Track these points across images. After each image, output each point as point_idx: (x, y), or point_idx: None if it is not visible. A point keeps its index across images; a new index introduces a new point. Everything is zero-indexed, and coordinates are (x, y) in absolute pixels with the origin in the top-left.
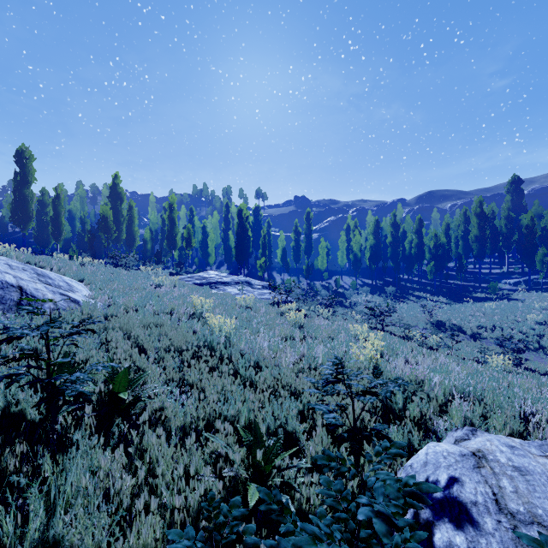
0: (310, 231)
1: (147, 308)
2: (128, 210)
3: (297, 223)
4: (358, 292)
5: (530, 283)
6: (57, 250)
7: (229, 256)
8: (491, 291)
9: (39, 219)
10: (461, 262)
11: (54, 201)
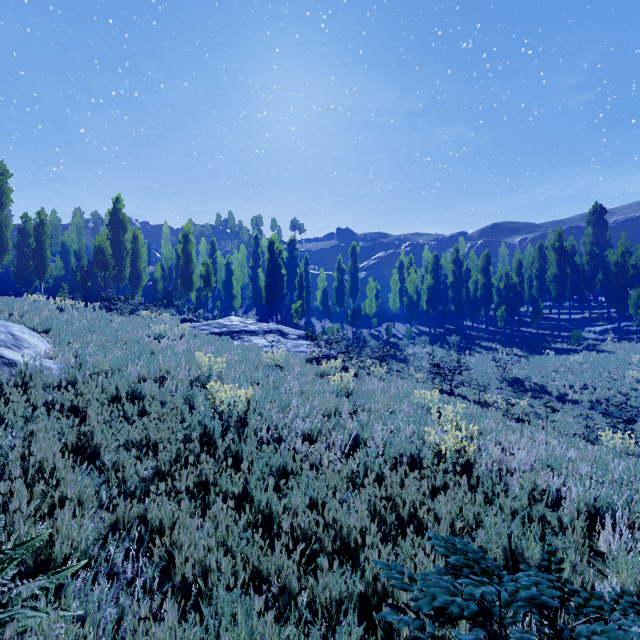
0: (356, 269)
1: (129, 372)
2: (132, 241)
3: (341, 260)
4: (414, 342)
5: (620, 332)
6: (41, 290)
7: (259, 299)
8: (573, 341)
9: (20, 252)
10: (538, 306)
11: (36, 229)
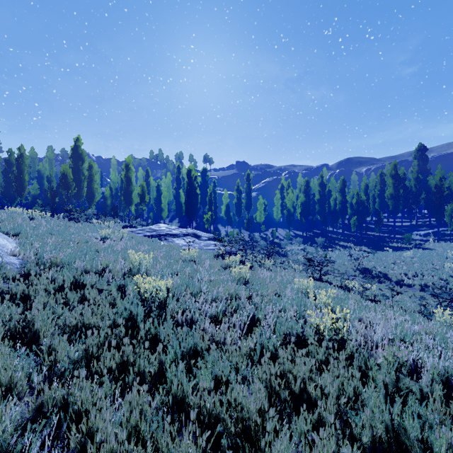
0: (250, 190)
1: (76, 266)
2: (88, 169)
3: (239, 183)
4: (291, 242)
5: (439, 235)
6: (21, 205)
7: (180, 211)
8: (405, 241)
9: (6, 177)
10: (380, 216)
11: (17, 160)
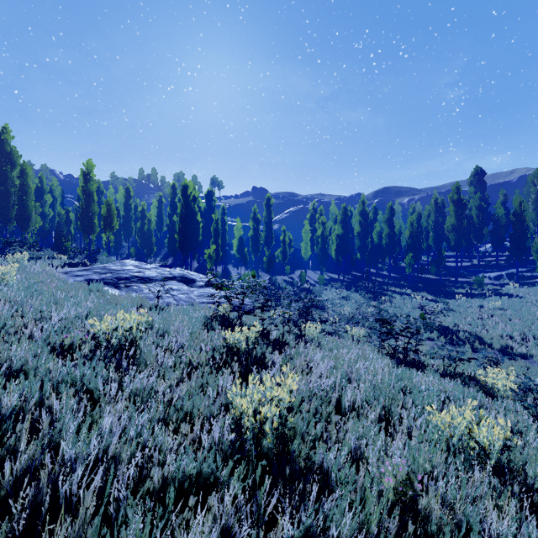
0: (270, 219)
1: None
2: (19, 176)
3: (256, 210)
4: (327, 288)
5: (518, 277)
6: None
7: (175, 246)
8: (476, 286)
9: None
10: (441, 253)
11: None
